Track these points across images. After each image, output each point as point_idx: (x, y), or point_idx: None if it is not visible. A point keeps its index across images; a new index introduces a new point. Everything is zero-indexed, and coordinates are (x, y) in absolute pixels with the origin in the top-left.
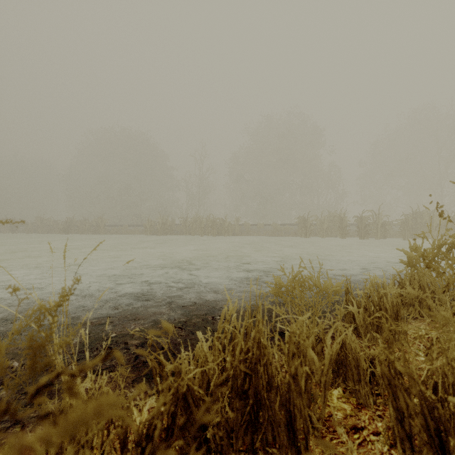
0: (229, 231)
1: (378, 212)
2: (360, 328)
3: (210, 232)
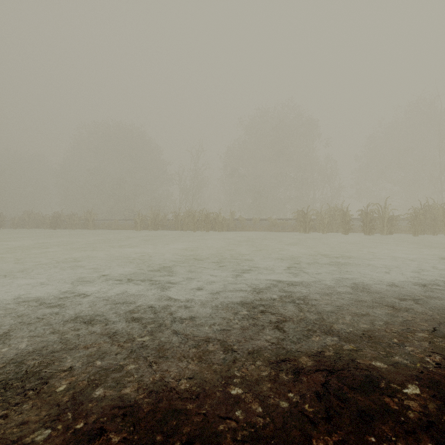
0: (223, 226)
1: (384, 206)
2: None
3: (203, 227)
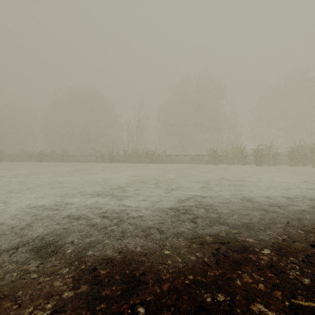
0: (158, 160)
1: (270, 146)
2: None
3: (144, 160)
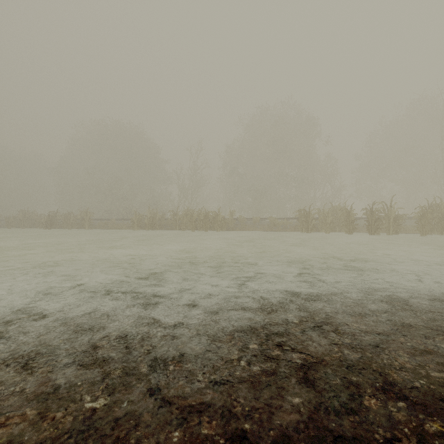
0: (222, 225)
1: (390, 205)
2: None
3: (202, 226)
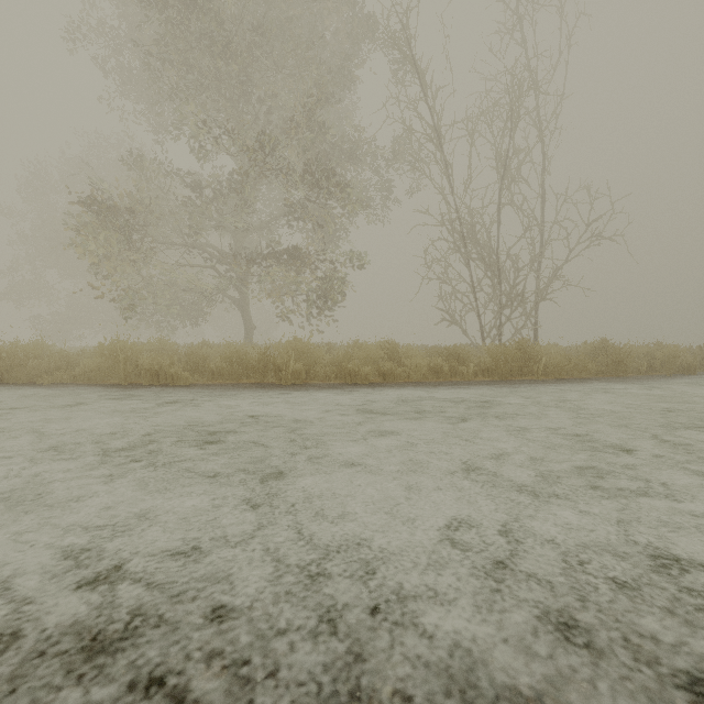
0: None
1: None
2: (400, 374)
3: None
